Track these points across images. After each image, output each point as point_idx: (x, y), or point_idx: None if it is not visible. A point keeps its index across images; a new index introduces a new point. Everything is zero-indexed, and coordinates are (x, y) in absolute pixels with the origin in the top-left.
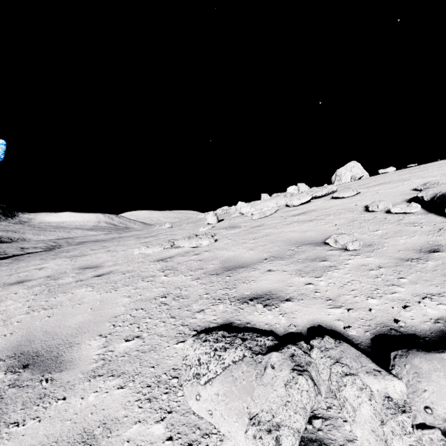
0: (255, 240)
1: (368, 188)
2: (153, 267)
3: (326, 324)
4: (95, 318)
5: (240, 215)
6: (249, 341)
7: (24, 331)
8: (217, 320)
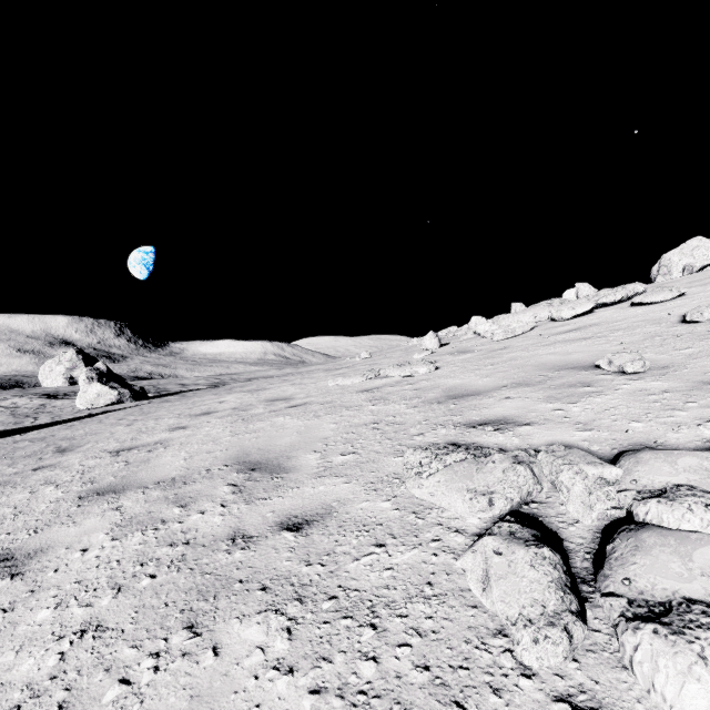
0: (493, 365)
1: (705, 286)
2: (357, 398)
3: (567, 444)
4: (304, 439)
5: (474, 337)
6: (472, 450)
7: (237, 448)
8: (438, 441)
